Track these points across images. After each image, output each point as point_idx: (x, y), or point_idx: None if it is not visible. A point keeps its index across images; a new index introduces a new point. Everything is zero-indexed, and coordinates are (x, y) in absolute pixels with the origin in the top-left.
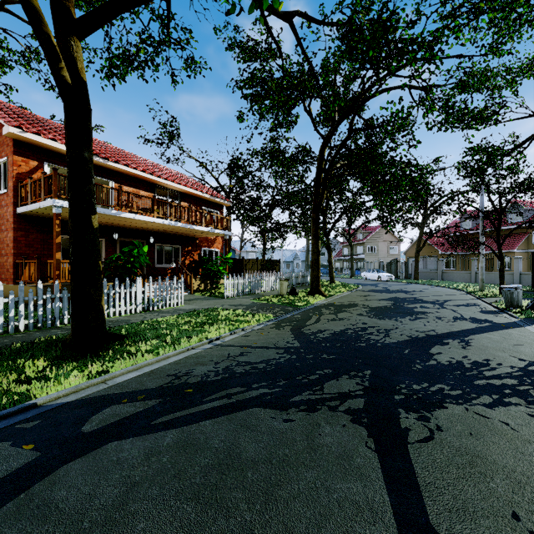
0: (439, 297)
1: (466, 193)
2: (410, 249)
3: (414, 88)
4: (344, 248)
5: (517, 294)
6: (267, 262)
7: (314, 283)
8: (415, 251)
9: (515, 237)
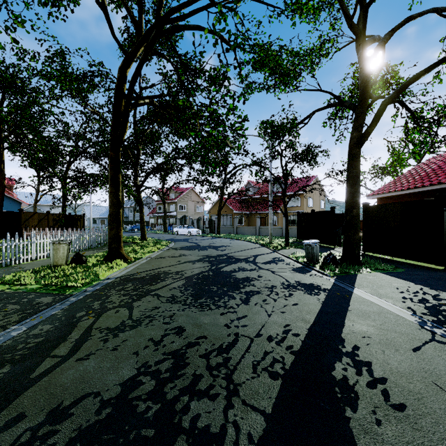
0: (246, 252)
1: (265, 156)
2: (213, 208)
3: (225, 41)
4: (158, 205)
5: (317, 249)
6: (64, 217)
7: (112, 244)
8: (218, 209)
9: (278, 202)
